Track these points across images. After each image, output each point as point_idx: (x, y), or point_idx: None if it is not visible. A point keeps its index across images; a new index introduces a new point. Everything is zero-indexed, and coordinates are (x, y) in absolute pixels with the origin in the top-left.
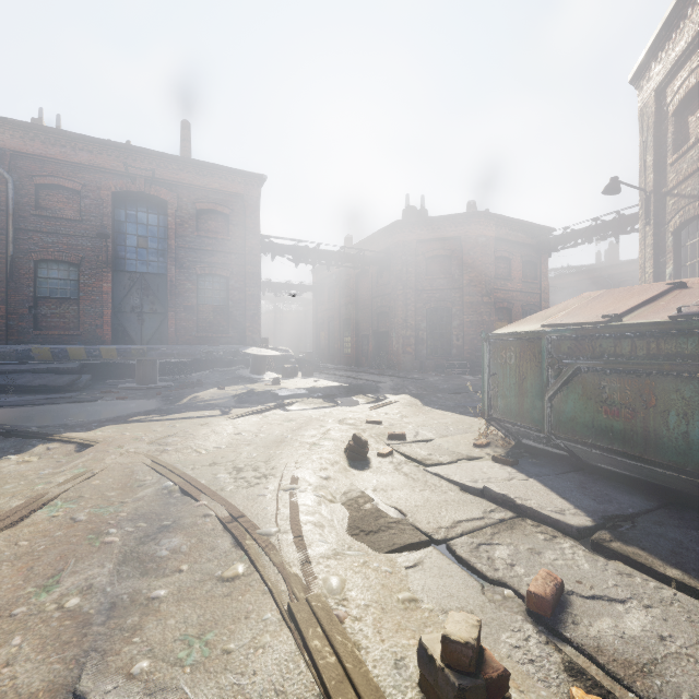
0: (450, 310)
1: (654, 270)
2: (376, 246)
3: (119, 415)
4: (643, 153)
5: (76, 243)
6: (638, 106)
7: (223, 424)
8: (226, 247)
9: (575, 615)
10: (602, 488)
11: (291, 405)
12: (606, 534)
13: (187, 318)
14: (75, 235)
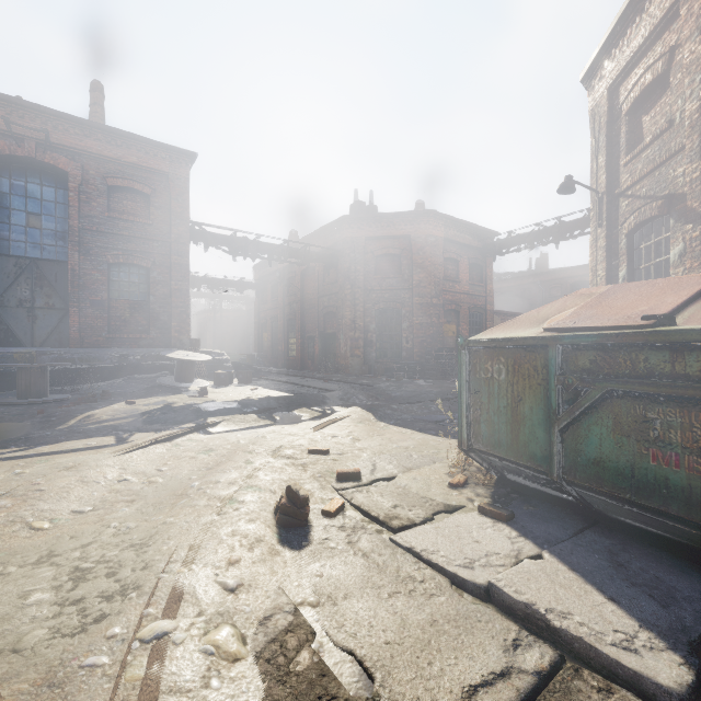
0: (400, 311)
1: (607, 273)
2: (322, 242)
3: None
4: (595, 153)
5: None
6: (589, 106)
7: (104, 464)
8: (147, 232)
9: None
10: (643, 563)
11: (215, 426)
12: None
13: (95, 315)
14: None
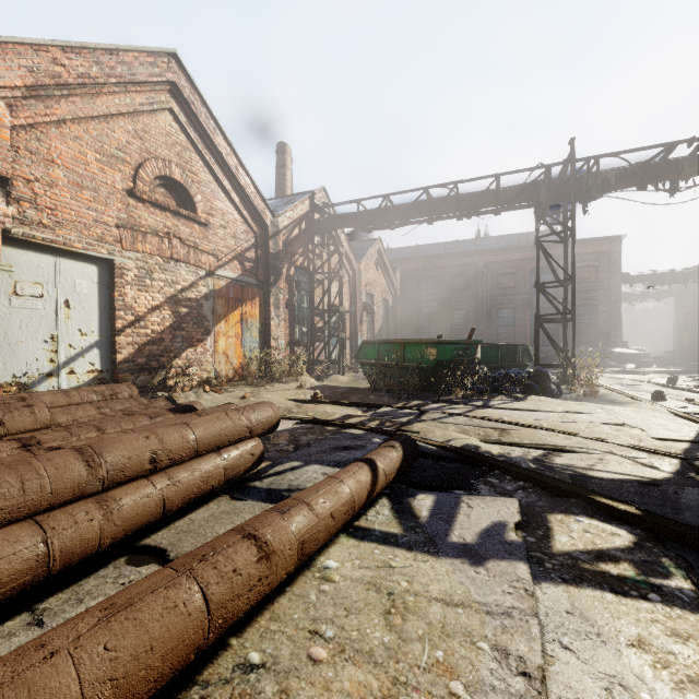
0: None
1: None
2: None
3: None
4: None
5: (513, 298)
6: None
7: (618, 375)
8: (595, 286)
9: None
10: None
11: (647, 374)
12: None
13: (570, 331)
14: (513, 294)
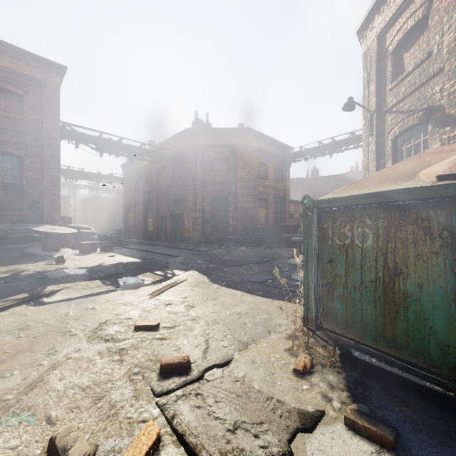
0: (227, 198)
1: (377, 168)
2: (172, 147)
3: None
4: (367, 83)
5: None
6: (362, 51)
7: None
8: (19, 127)
9: None
10: None
11: (51, 295)
12: None
13: None
14: None
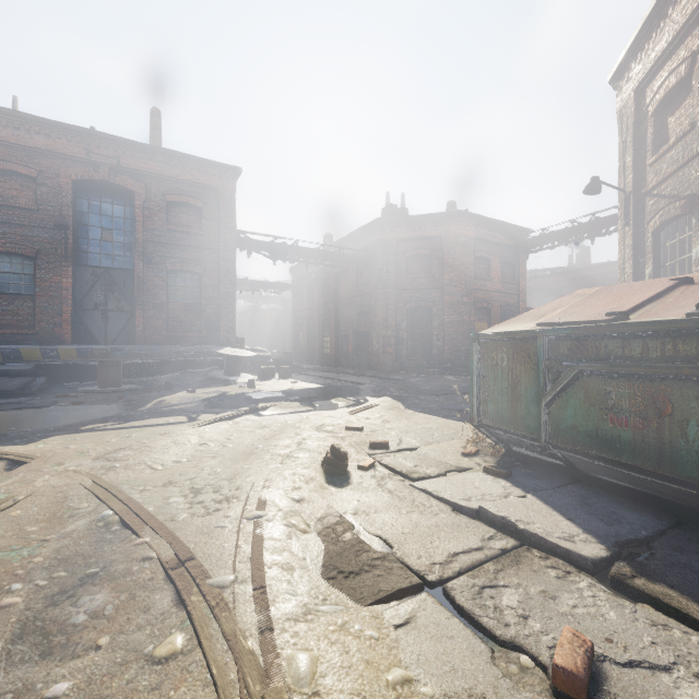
0: (430, 310)
1: (634, 270)
2: (356, 244)
3: (71, 423)
4: (623, 153)
5: (32, 234)
6: (617, 107)
7: (187, 433)
8: (199, 242)
9: (614, 695)
10: (606, 504)
11: (265, 410)
12: (626, 567)
13: (156, 316)
14: (30, 225)
